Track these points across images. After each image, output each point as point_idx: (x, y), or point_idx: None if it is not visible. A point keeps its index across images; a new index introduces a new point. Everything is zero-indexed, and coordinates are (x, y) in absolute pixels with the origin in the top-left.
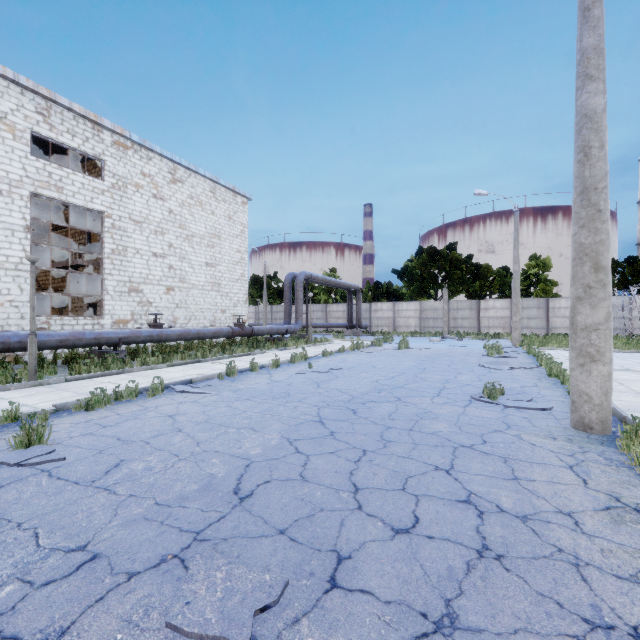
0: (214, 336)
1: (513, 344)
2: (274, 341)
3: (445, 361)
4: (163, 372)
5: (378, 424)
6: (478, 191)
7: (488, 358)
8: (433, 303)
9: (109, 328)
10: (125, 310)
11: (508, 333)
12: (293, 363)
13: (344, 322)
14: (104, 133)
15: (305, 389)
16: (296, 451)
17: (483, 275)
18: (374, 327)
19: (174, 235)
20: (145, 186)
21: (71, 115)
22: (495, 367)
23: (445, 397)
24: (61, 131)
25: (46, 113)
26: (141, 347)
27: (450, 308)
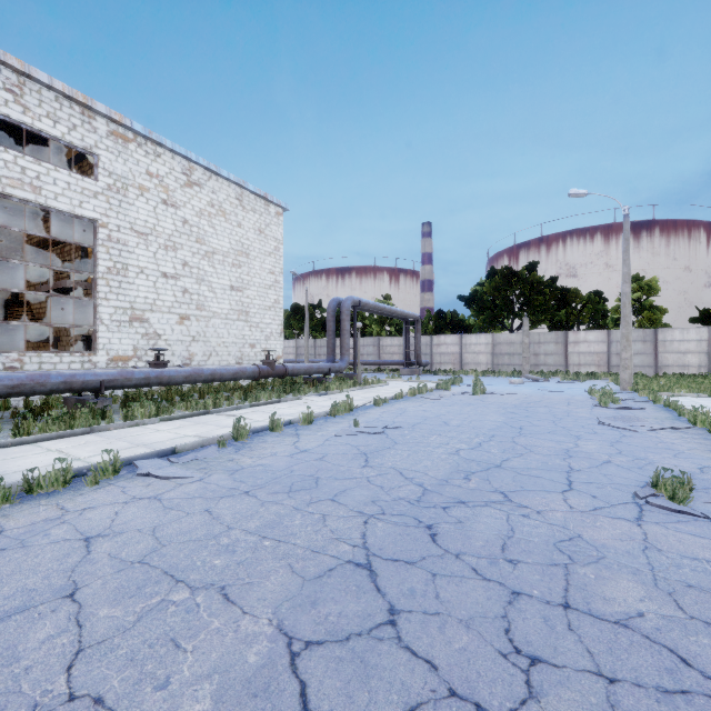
0: (235, 377)
1: (622, 388)
2: (314, 383)
3: (545, 414)
4: (149, 431)
5: (488, 580)
6: (574, 191)
7: (602, 409)
8: (509, 335)
9: (104, 367)
10: (125, 344)
11: (606, 372)
12: (333, 416)
13: (400, 358)
14: (97, 120)
15: (345, 469)
16: (300, 710)
17: (571, 301)
18: (436, 364)
19: (190, 251)
20: (152, 189)
21: (52, 95)
22: (625, 426)
23: (586, 493)
24: (39, 115)
25: (18, 91)
26: (146, 390)
27: (530, 341)
